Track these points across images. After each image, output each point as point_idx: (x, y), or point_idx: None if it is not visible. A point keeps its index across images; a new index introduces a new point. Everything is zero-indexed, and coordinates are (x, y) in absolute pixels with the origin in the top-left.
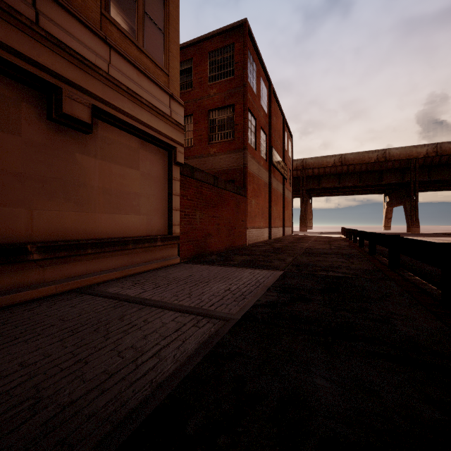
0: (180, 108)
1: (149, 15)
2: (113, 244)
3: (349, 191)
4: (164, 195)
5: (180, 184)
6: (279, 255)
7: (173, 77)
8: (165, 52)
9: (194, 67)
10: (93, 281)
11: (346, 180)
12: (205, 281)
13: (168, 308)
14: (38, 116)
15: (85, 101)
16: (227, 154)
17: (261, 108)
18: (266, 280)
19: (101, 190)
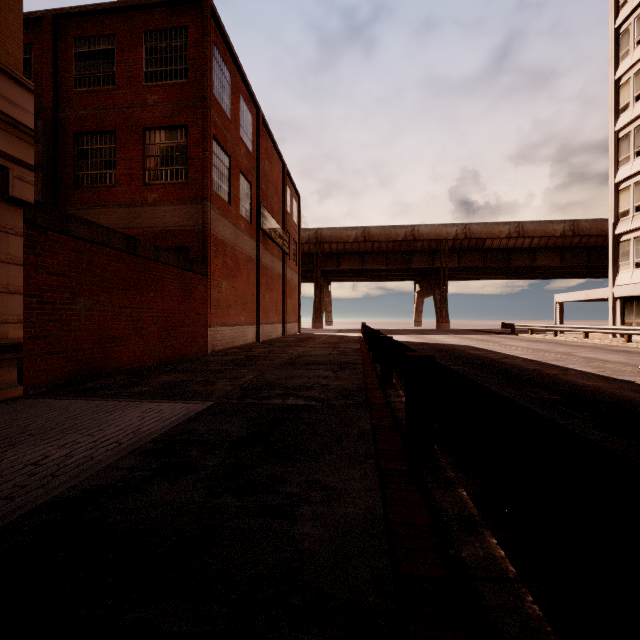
0: (20, 92)
1: None
2: None
3: (376, 276)
4: None
5: (25, 242)
6: (241, 369)
7: None
8: None
9: (119, 50)
10: None
11: (371, 262)
12: (11, 442)
13: None
14: None
15: None
16: (177, 205)
17: (242, 142)
18: (156, 427)
19: None
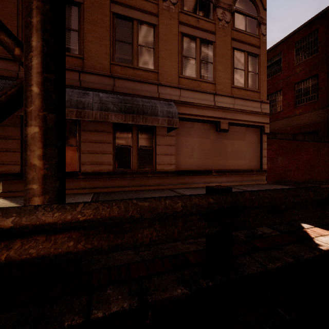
0: (266, 105)
1: (249, 72)
2: (235, 171)
3: None
4: (257, 150)
5: (267, 143)
6: None
7: (262, 91)
8: (258, 82)
9: (283, 57)
10: (228, 184)
11: None
12: None
13: None
14: (214, 131)
15: (226, 122)
16: (312, 112)
17: None
18: None
19: (230, 151)
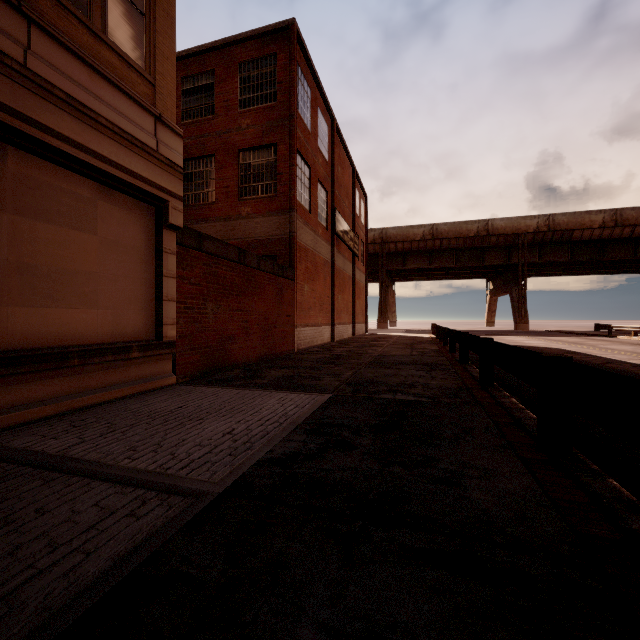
0: (175, 139)
1: None
2: (39, 359)
3: (444, 274)
4: (147, 276)
5: (177, 259)
6: (335, 367)
7: (162, 89)
8: (147, 47)
9: (218, 83)
10: None
11: (439, 260)
12: (199, 417)
13: (103, 476)
14: None
15: None
16: (267, 217)
17: (319, 152)
18: (299, 412)
19: (13, 267)
